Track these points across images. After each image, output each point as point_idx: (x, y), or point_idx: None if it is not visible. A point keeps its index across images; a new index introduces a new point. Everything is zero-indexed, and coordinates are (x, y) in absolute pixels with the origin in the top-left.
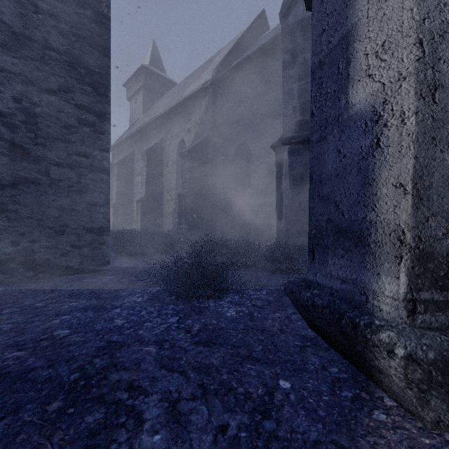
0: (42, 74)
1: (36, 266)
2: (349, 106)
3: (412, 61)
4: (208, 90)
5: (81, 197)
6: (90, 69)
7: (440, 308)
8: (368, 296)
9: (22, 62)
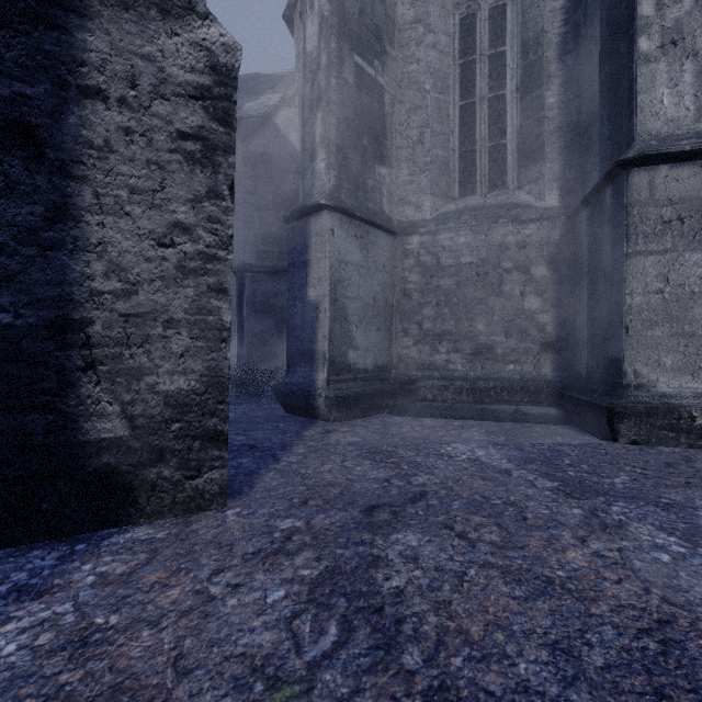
0: None
1: None
2: (307, 296)
3: (328, 290)
4: None
5: None
6: None
7: (337, 383)
8: (315, 381)
9: None
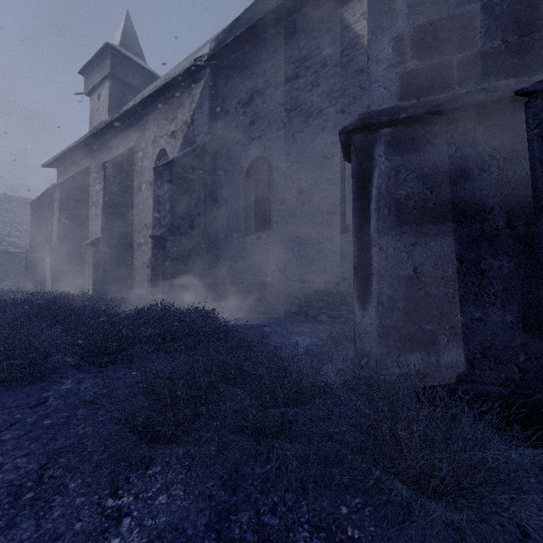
0: None
1: None
2: None
3: None
4: (204, 70)
5: None
6: None
7: None
8: None
9: None
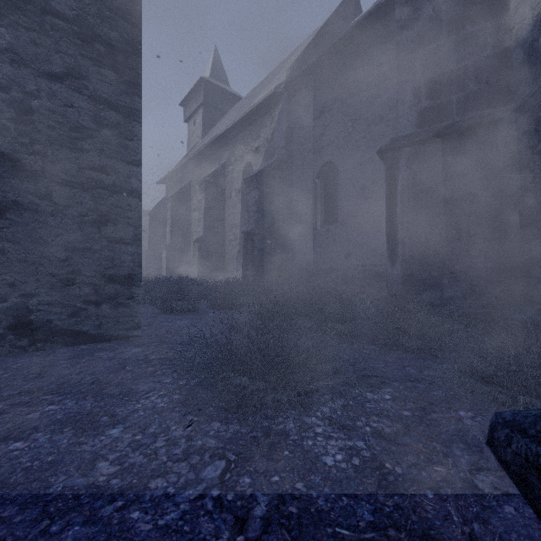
0: (41, 51)
1: (32, 332)
2: None
3: None
4: (282, 95)
5: (99, 231)
6: (112, 45)
7: None
8: None
9: (11, 33)
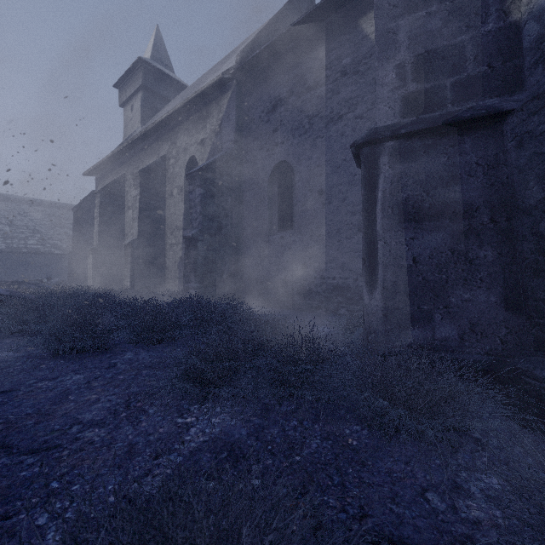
0: None
1: None
2: None
3: None
4: (231, 82)
5: None
6: None
7: None
8: None
9: None
